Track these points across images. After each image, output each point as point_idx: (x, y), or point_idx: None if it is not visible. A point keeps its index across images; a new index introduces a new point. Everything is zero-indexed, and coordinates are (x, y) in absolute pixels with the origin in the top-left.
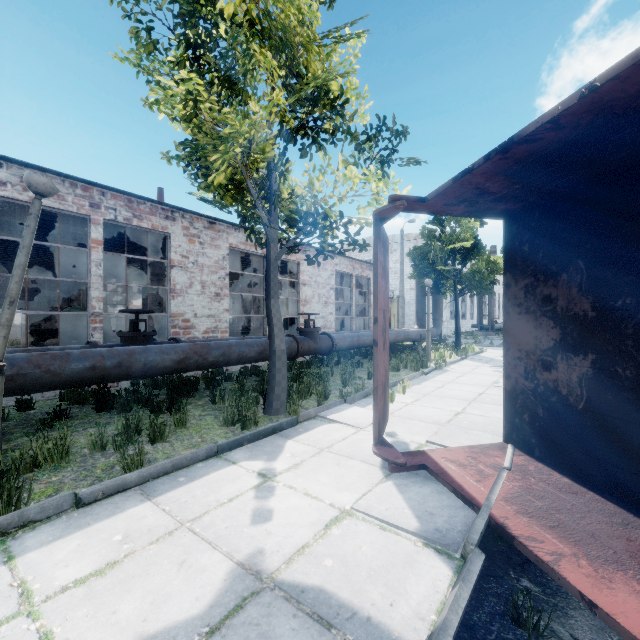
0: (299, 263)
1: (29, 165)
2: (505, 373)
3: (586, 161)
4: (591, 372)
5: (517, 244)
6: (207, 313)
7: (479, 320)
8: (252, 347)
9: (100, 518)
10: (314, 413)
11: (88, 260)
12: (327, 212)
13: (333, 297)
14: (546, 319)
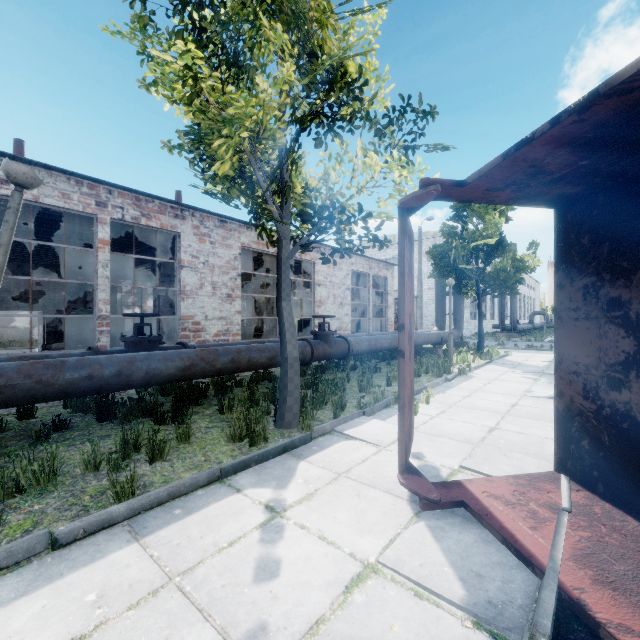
0: (313, 263)
1: (33, 162)
2: (556, 389)
3: None
4: None
5: (573, 236)
6: (218, 315)
7: (501, 321)
8: (263, 352)
9: (76, 566)
10: (330, 427)
11: (95, 261)
12: (344, 205)
13: (349, 298)
14: (614, 327)
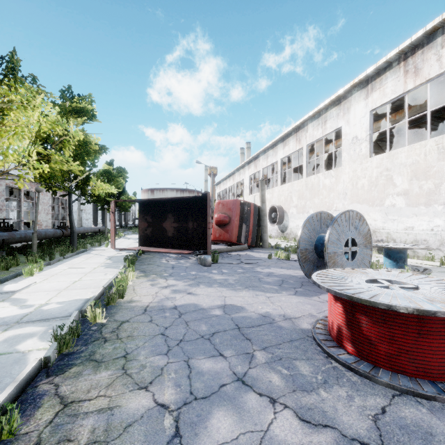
0: (35, 192)
1: None
2: (139, 233)
3: (150, 201)
4: (152, 230)
5: (141, 208)
6: None
7: (120, 222)
8: (51, 232)
9: (73, 259)
10: (88, 249)
11: None
12: (93, 192)
13: (51, 210)
14: (146, 222)
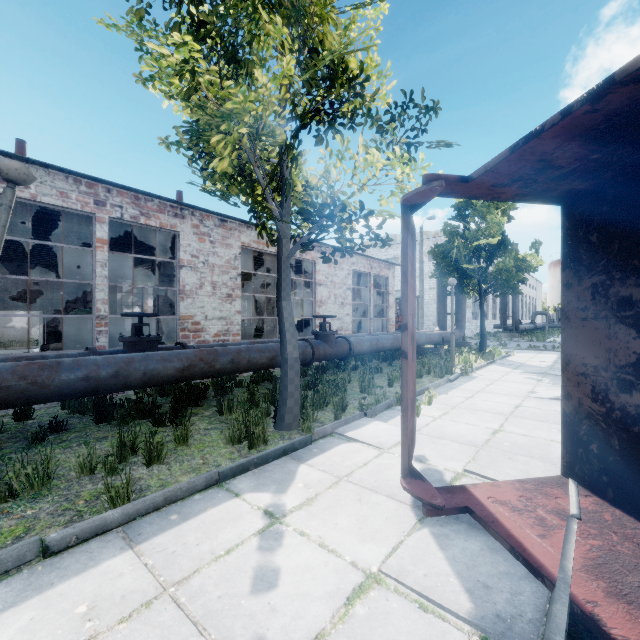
0: (314, 262)
1: (30, 160)
2: (563, 391)
3: None
4: None
5: (581, 234)
6: (218, 315)
7: (503, 321)
8: (263, 353)
9: (67, 575)
10: (330, 429)
11: (93, 260)
12: (345, 203)
13: (350, 298)
14: (624, 327)
